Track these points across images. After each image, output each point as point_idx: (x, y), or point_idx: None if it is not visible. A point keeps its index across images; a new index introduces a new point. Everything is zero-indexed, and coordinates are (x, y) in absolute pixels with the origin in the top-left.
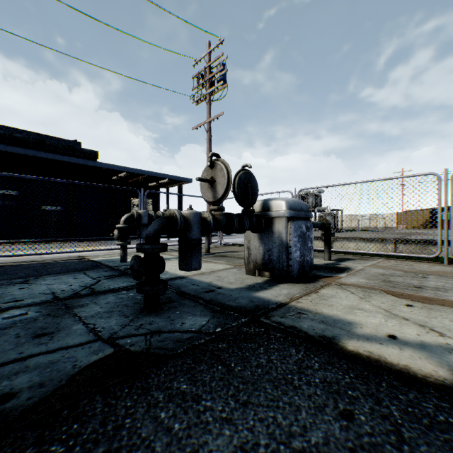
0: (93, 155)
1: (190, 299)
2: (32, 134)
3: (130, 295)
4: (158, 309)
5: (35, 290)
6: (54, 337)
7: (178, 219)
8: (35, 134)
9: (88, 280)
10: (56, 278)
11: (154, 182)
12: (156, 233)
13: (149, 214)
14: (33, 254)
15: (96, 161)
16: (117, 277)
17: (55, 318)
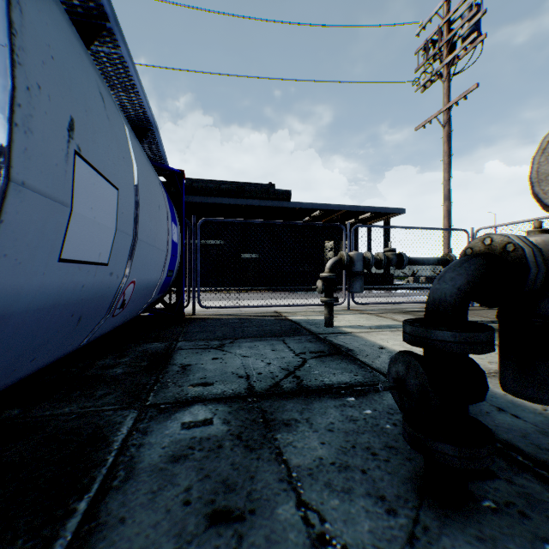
0: (286, 195)
1: (542, 479)
2: (234, 184)
3: (366, 413)
4: (467, 502)
5: (227, 365)
6: (241, 539)
7: (526, 260)
8: (236, 183)
9: (289, 357)
10: (252, 346)
11: (352, 218)
12: (462, 297)
13: (364, 258)
14: (231, 307)
15: (289, 201)
16: (328, 356)
17: (247, 451)
